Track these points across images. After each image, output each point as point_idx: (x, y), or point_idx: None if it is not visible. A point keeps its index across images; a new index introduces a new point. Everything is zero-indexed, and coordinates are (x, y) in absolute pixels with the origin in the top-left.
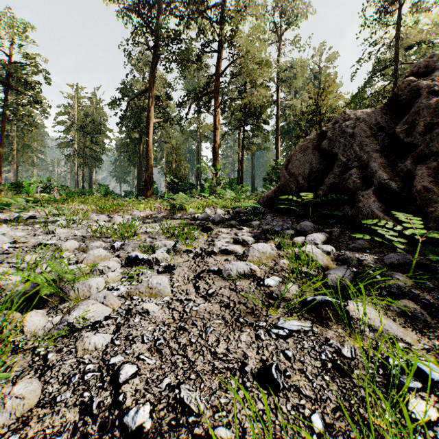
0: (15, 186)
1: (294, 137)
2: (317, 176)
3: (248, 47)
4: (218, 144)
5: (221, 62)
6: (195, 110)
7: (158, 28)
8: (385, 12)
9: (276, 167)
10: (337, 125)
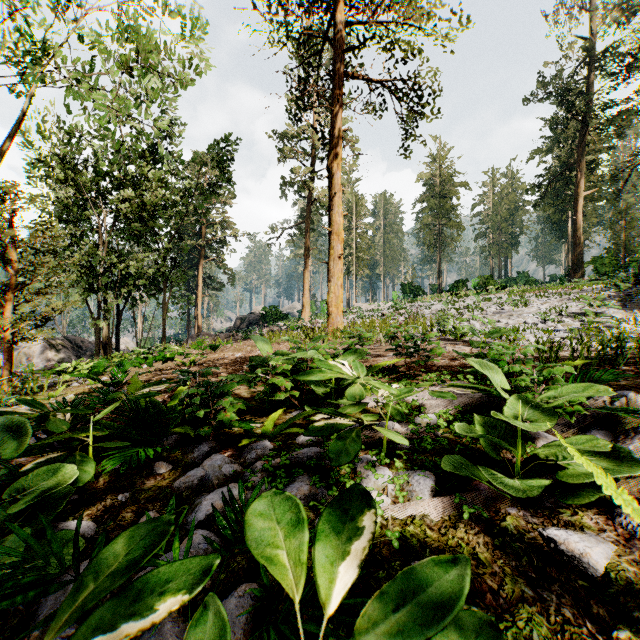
0: (457, 283)
1: None
2: None
3: None
4: None
5: None
6: None
7: (588, 95)
8: None
9: None
10: None
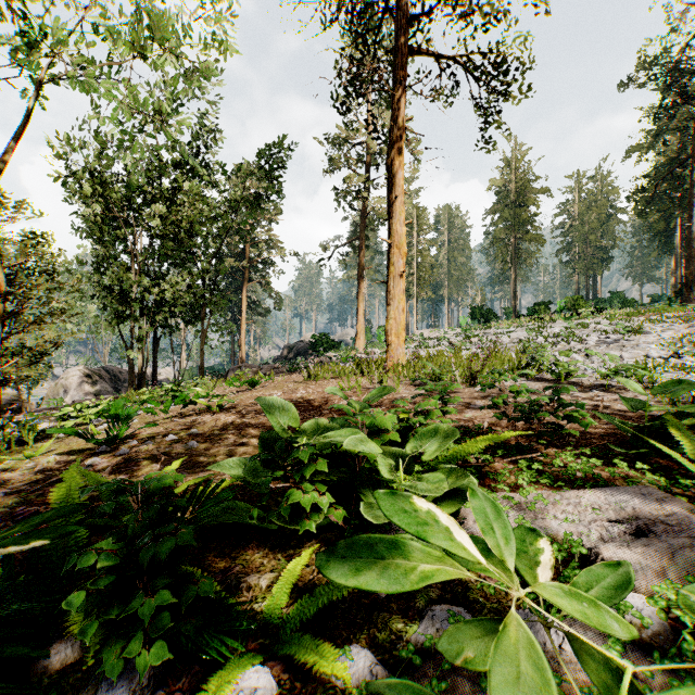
0: (538, 306)
1: None
2: None
3: None
4: None
5: None
6: None
7: None
8: None
9: None
10: None
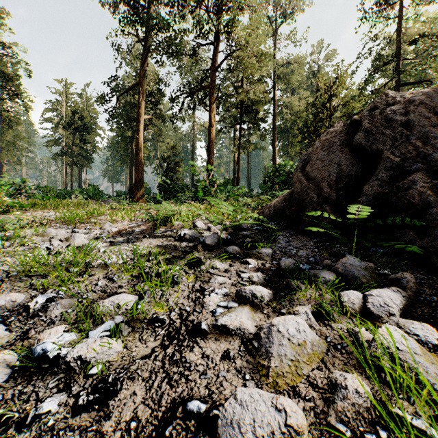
0: None
1: (300, 134)
2: (349, 182)
3: (245, 37)
4: (213, 142)
5: (216, 54)
6: (189, 105)
7: (149, 18)
8: (388, 5)
9: (281, 167)
10: (377, 112)
